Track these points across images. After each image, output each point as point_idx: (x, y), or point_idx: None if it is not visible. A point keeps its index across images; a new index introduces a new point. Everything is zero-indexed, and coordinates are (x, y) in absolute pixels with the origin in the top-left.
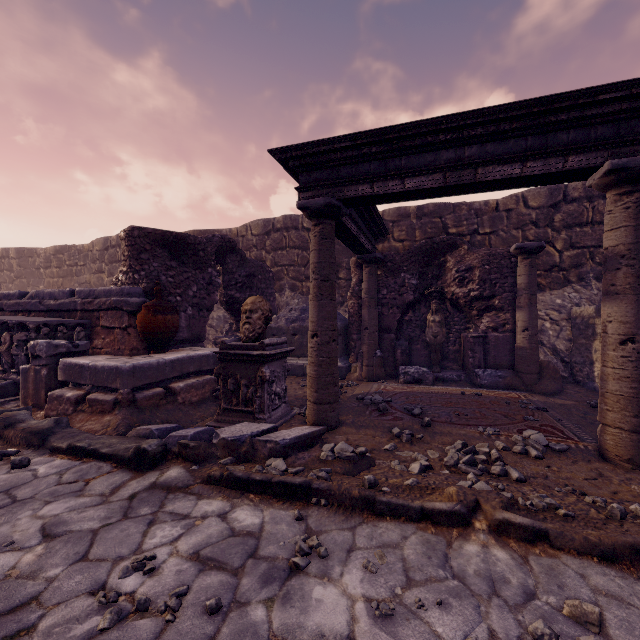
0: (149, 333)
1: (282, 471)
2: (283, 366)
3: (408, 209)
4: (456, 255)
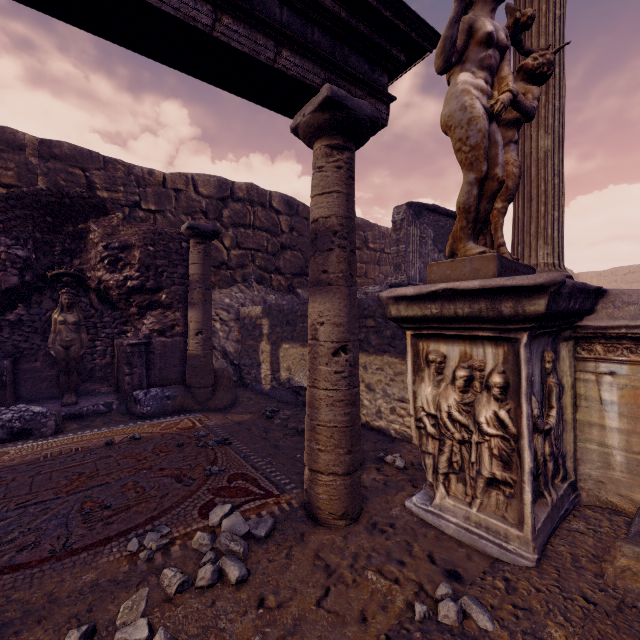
0: None
1: None
2: None
3: (21, 136)
4: (105, 224)
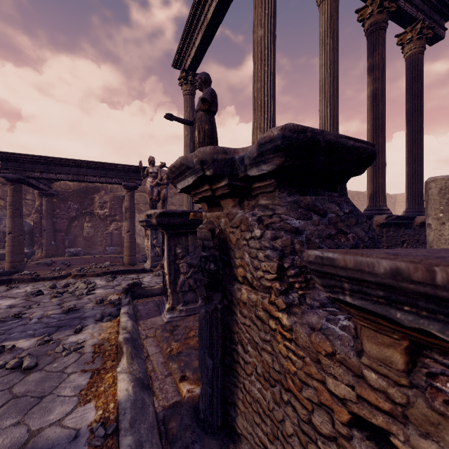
0: None
1: None
2: None
3: None
4: (100, 195)
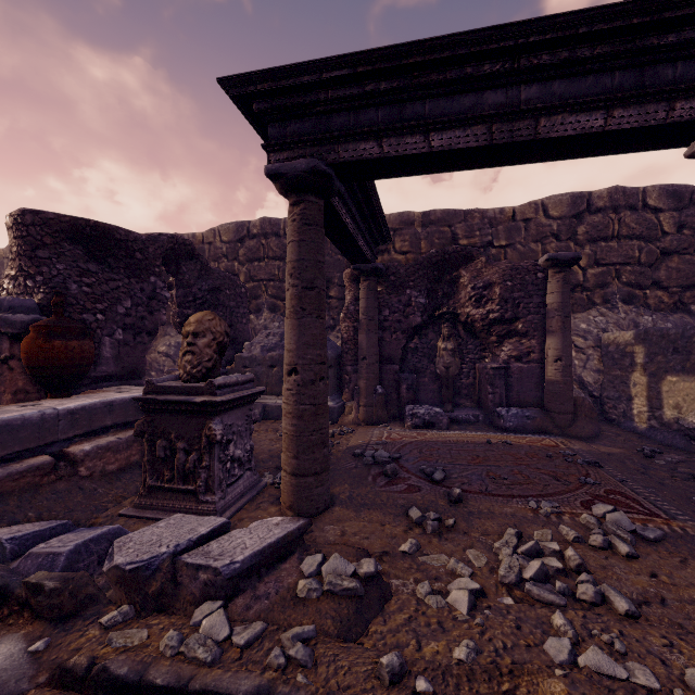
0: (39, 368)
1: (220, 641)
2: (247, 415)
3: (412, 215)
4: (472, 269)
